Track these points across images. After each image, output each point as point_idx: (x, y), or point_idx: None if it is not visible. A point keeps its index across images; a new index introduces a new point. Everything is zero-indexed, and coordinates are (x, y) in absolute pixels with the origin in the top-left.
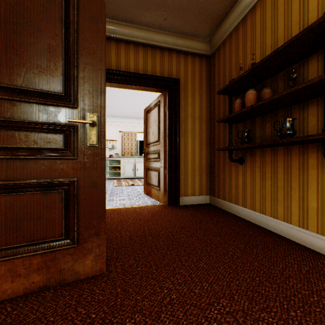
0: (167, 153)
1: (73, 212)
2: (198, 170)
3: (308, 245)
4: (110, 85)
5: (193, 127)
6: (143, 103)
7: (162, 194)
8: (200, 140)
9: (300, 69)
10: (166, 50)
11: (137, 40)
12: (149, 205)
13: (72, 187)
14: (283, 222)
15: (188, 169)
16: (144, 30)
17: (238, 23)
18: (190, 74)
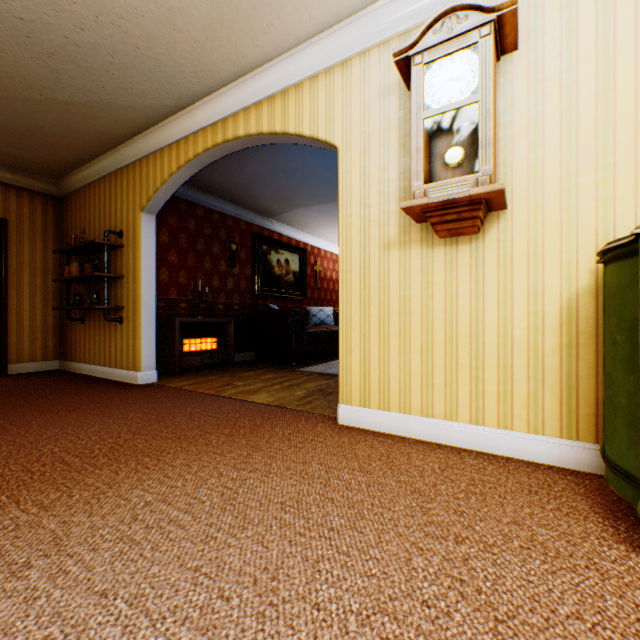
0: None
1: None
2: (42, 331)
3: (112, 377)
4: None
5: (34, 279)
6: None
7: None
8: (45, 295)
9: (110, 256)
10: None
11: None
12: None
13: None
14: (104, 367)
15: (26, 330)
16: None
17: (82, 188)
18: (28, 214)
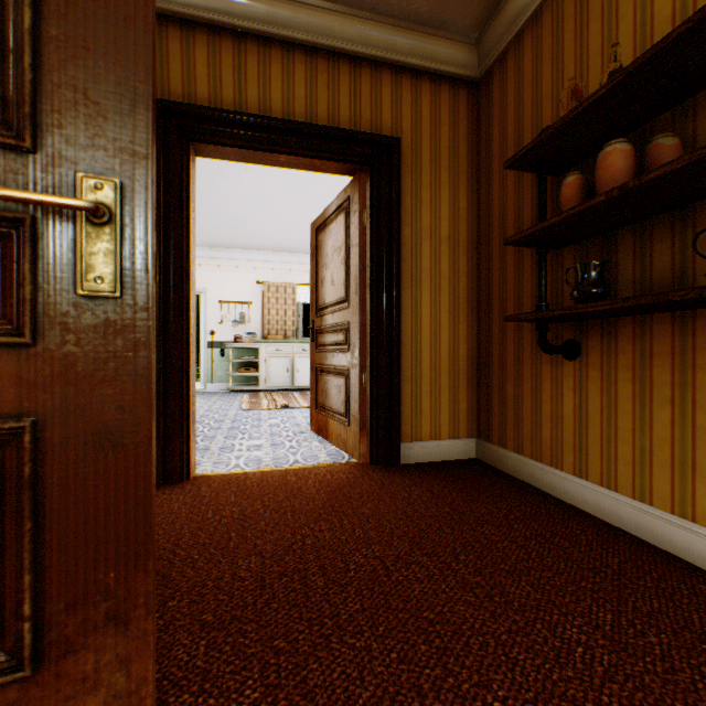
0: (369, 329)
1: (20, 544)
2: (447, 375)
3: None
4: (220, 152)
5: (435, 264)
6: (312, 215)
7: (355, 436)
8: (452, 297)
9: None
10: (365, 63)
11: (290, 34)
12: (321, 465)
13: (14, 450)
14: None
15: (423, 372)
16: (309, 6)
17: None
18: (426, 129)
